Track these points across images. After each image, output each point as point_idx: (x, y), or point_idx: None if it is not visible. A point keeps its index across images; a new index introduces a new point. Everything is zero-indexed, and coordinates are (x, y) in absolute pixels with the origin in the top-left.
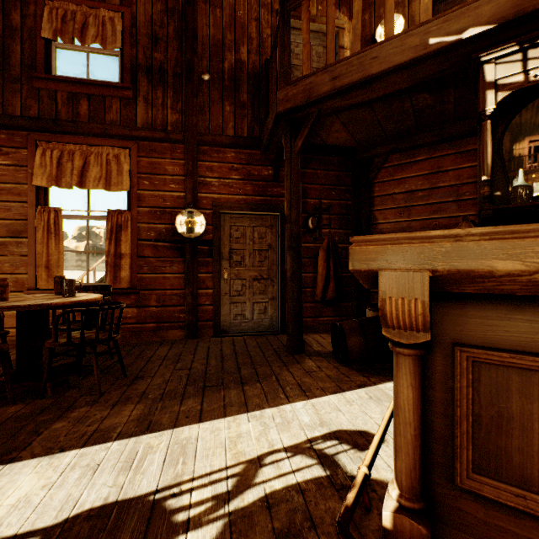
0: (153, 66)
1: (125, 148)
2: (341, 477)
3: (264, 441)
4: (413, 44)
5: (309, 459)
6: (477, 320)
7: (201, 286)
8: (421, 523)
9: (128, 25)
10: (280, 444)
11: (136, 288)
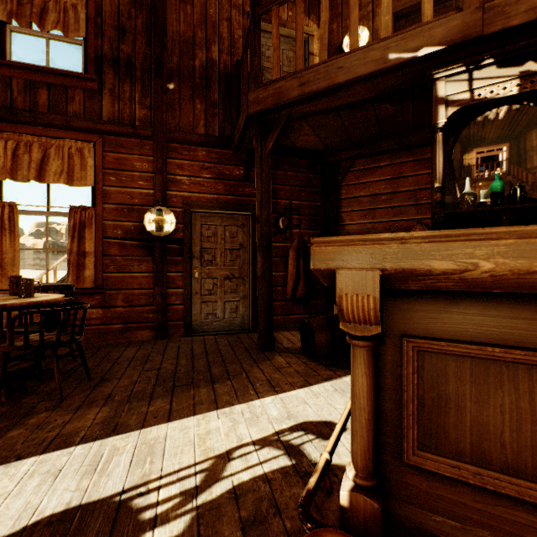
0: (120, 59)
1: (89, 142)
2: (306, 465)
3: (233, 436)
4: (374, 57)
5: (276, 450)
6: (421, 313)
7: (171, 286)
8: (374, 498)
9: (92, 14)
10: (249, 438)
11: (101, 288)
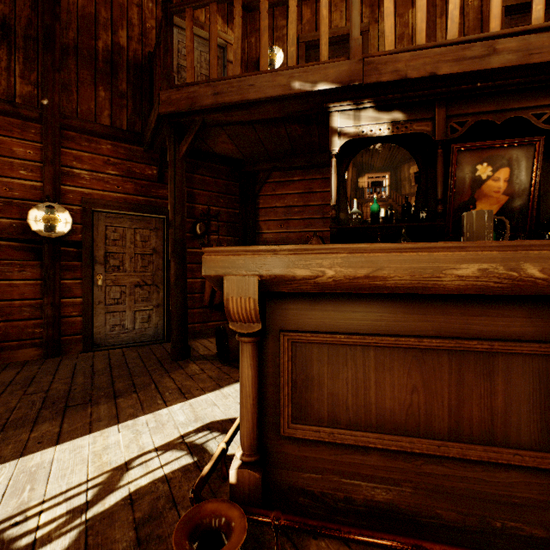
0: None
1: None
2: (207, 459)
3: (135, 447)
4: (281, 82)
5: (179, 452)
6: (294, 312)
7: (66, 295)
8: (256, 470)
9: None
10: (152, 445)
11: None
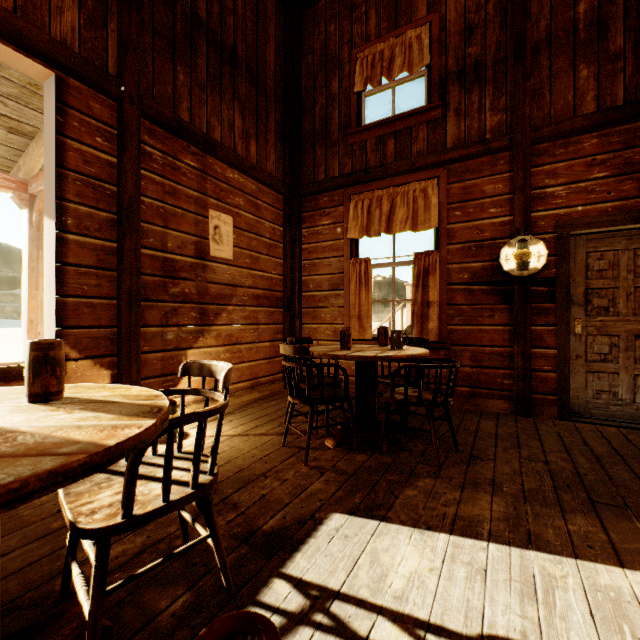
0: (466, 67)
1: (431, 179)
2: None
3: None
4: None
5: None
6: None
7: (536, 344)
8: None
9: (436, 33)
10: None
11: (445, 342)
